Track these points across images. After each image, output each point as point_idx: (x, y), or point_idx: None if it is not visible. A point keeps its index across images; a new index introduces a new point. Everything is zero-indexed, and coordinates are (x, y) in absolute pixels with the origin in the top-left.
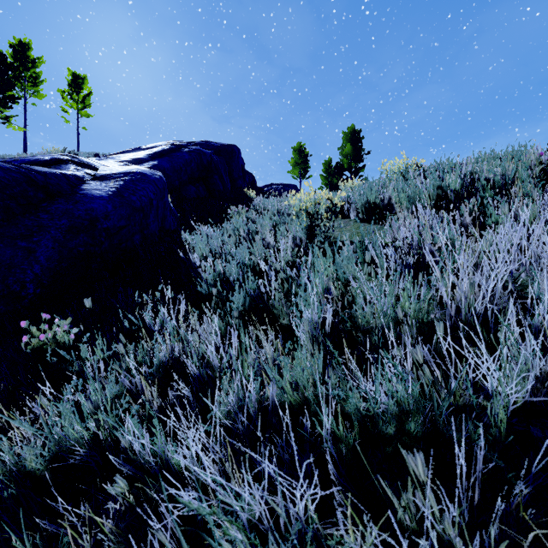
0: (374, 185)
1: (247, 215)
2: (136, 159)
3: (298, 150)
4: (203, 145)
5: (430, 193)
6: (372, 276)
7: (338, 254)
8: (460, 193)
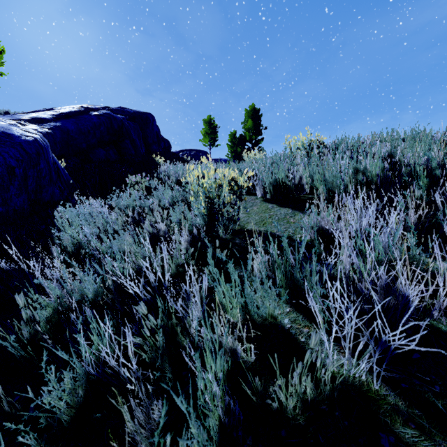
0: (279, 160)
1: (149, 184)
2: (36, 119)
3: (208, 122)
4: (118, 110)
5: (350, 177)
6: (298, 313)
7: (245, 253)
8: (380, 177)
